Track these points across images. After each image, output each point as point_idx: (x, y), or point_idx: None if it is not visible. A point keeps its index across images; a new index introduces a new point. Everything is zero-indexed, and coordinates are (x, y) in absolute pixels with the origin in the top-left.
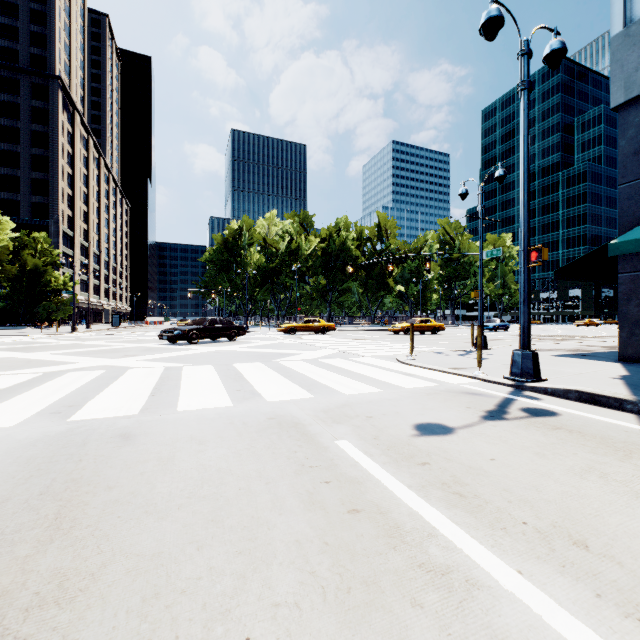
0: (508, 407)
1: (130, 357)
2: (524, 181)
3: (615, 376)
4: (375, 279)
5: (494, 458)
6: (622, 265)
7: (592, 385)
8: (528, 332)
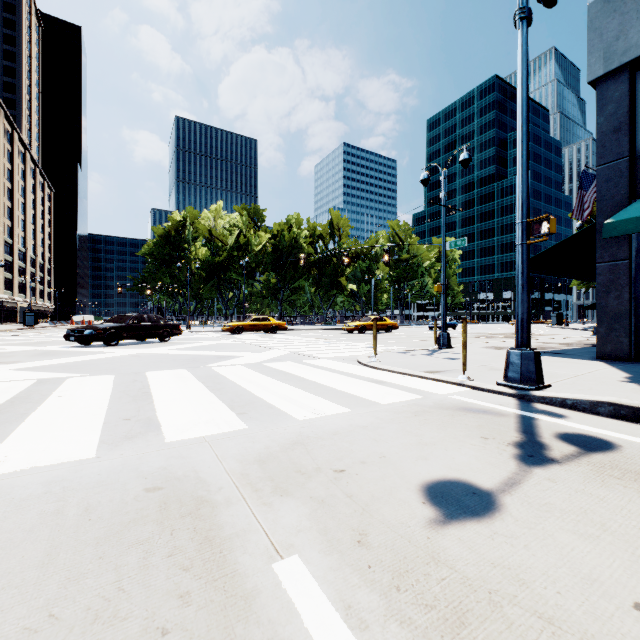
0: (538, 434)
1: (1, 365)
2: (523, 135)
3: (622, 378)
4: (327, 277)
5: (638, 600)
6: (600, 254)
7: (616, 393)
8: (528, 326)
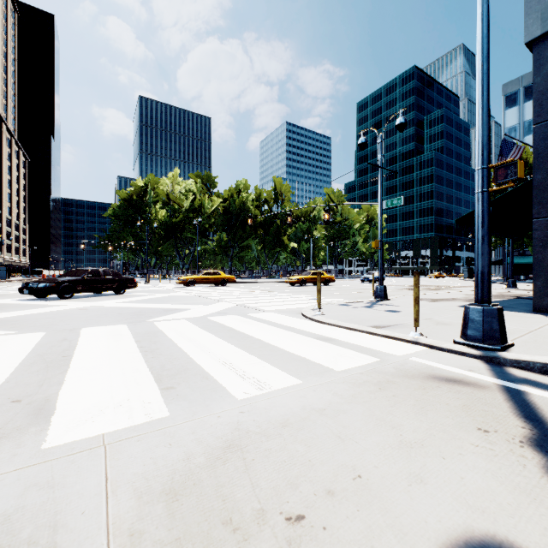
0: (547, 421)
1: None
2: (484, 74)
3: None
4: (272, 237)
5: None
6: (537, 209)
7: None
8: (489, 280)
